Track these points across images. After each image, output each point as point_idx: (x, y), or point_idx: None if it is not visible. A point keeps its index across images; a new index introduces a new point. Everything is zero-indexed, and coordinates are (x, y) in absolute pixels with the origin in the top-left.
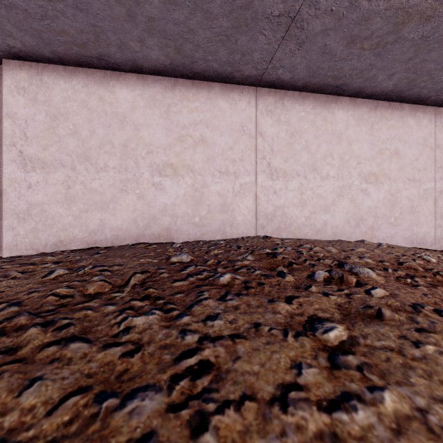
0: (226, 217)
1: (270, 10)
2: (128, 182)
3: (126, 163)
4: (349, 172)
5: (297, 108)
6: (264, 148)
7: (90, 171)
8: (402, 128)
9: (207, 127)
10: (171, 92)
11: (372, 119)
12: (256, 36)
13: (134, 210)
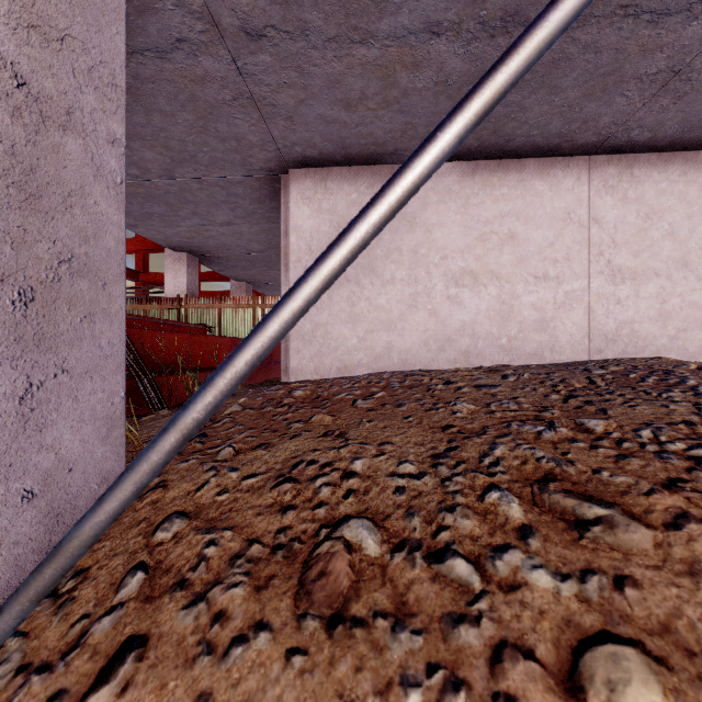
0: (545, 338)
1: (644, 69)
2: (418, 296)
3: (415, 272)
4: None
5: (656, 177)
6: (602, 240)
7: (375, 285)
8: None
9: (517, 219)
10: (470, 179)
11: None
12: (613, 99)
13: (425, 330)
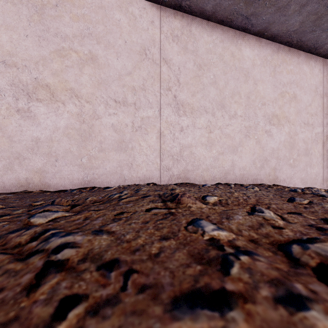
0: (124, 157)
1: None
2: None
3: None
4: (255, 112)
5: (206, 38)
6: (170, 78)
7: None
8: (299, 74)
9: (98, 43)
10: None
11: (275, 61)
12: None
13: None
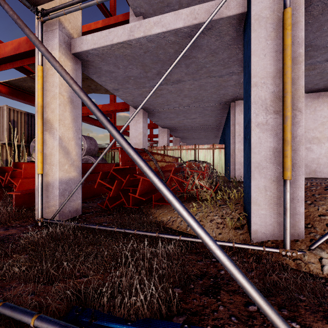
0: None
1: None
2: None
3: None
4: None
5: None
6: None
7: None
8: None
9: None
10: (316, 100)
11: None
12: None
13: None
